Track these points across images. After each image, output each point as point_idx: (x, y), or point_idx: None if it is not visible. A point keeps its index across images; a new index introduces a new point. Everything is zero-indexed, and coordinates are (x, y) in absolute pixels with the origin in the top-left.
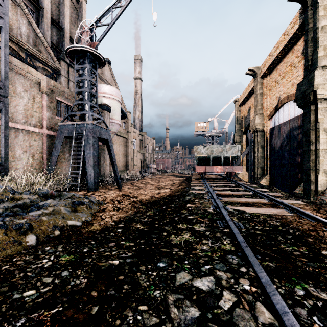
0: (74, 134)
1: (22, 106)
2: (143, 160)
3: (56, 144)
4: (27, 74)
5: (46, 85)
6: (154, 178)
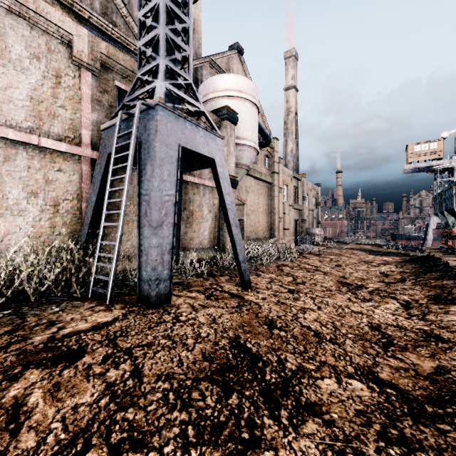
0: (117, 138)
1: (25, 90)
2: (300, 222)
3: (95, 176)
4: (38, 19)
5: (87, 50)
6: (324, 255)
